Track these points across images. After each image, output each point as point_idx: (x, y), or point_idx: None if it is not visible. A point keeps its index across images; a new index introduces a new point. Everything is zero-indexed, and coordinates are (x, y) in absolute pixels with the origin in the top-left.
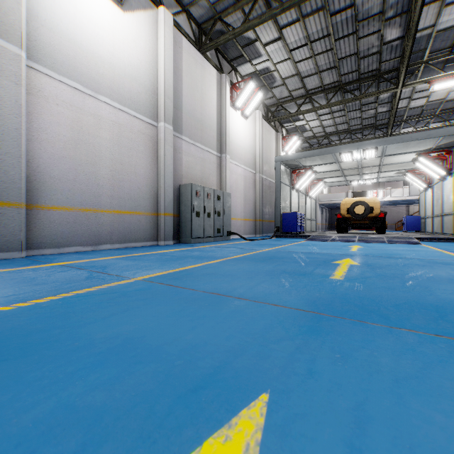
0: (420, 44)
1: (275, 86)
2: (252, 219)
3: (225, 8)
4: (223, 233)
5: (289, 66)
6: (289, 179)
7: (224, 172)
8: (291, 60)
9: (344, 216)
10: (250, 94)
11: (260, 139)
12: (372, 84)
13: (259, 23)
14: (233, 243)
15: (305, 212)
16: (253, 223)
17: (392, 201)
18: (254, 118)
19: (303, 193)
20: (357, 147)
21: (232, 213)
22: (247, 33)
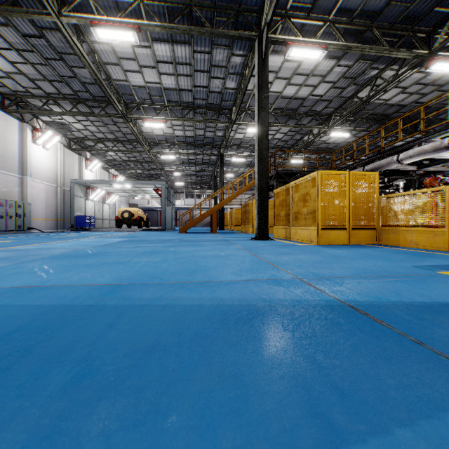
0: (152, 136)
1: (73, 131)
2: (54, 219)
3: (26, 94)
4: (25, 228)
5: (80, 125)
6: (84, 193)
7: (26, 188)
8: (80, 123)
9: (120, 218)
10: (49, 137)
11: (62, 163)
12: (135, 145)
13: (50, 114)
14: (31, 234)
15: (103, 214)
16: (55, 222)
17: (178, 208)
18: (56, 148)
19: (100, 201)
20: (119, 183)
21: (34, 215)
22: (44, 106)
